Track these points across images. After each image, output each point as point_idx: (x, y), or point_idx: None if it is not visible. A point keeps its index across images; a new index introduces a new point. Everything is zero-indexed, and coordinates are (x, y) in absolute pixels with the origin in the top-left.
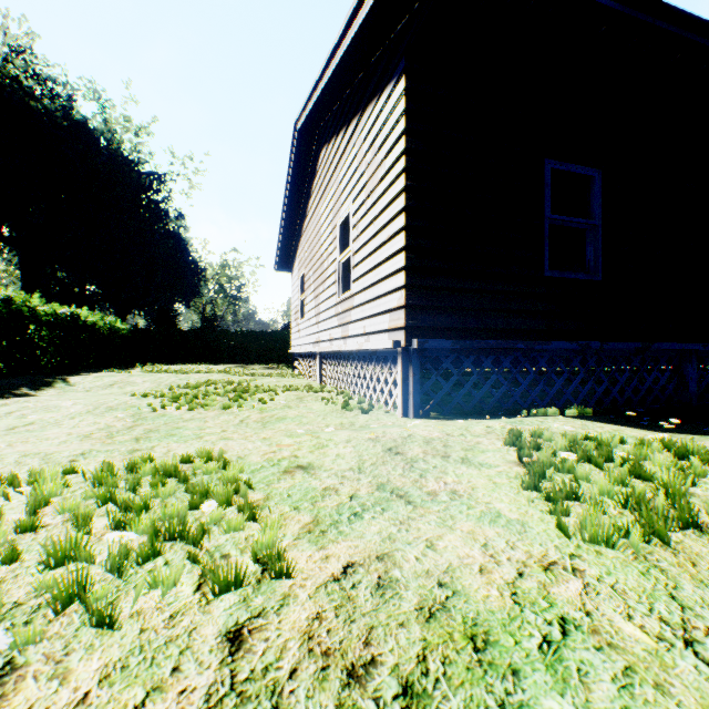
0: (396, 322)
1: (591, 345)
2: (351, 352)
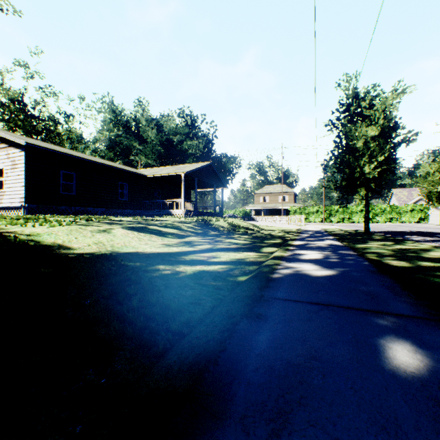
0: (22, 201)
1: (72, 207)
2: (4, 207)
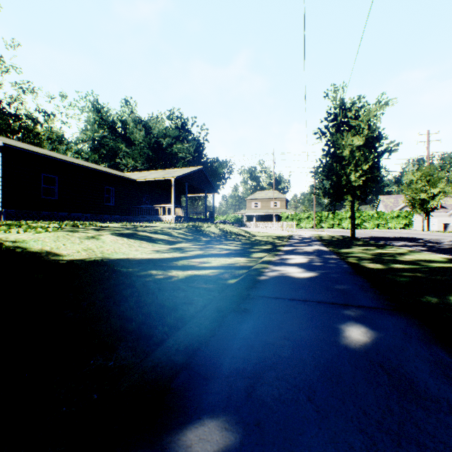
0: None
1: (54, 213)
2: None
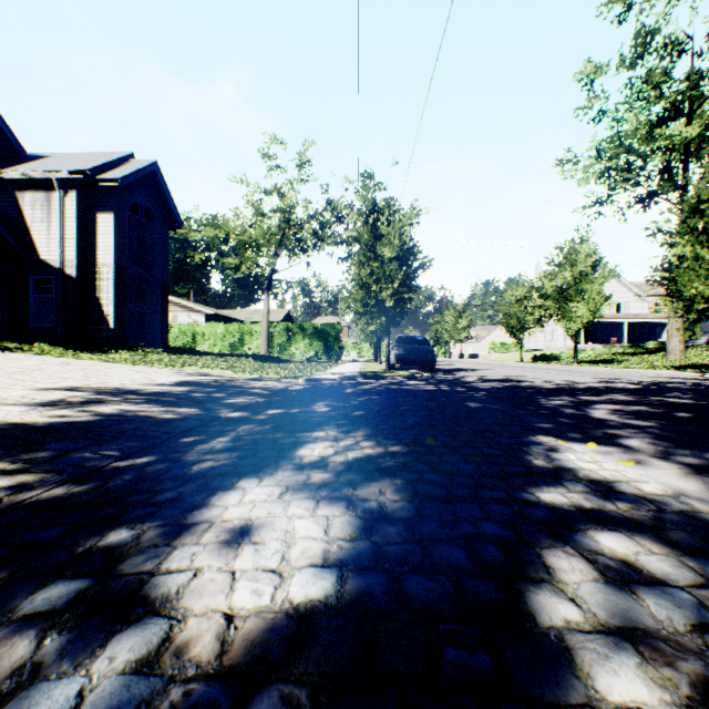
0: None
1: None
2: None
